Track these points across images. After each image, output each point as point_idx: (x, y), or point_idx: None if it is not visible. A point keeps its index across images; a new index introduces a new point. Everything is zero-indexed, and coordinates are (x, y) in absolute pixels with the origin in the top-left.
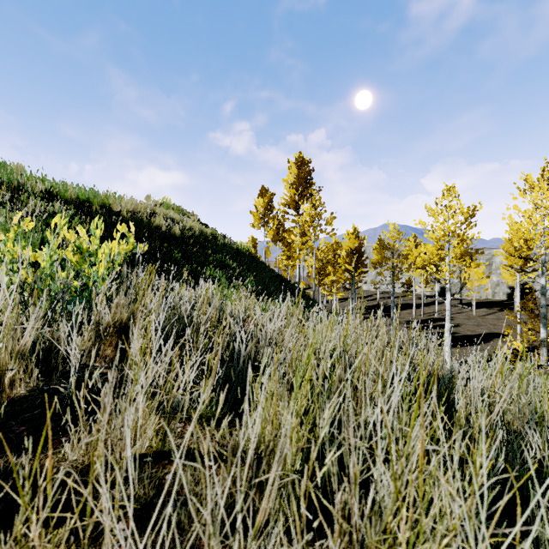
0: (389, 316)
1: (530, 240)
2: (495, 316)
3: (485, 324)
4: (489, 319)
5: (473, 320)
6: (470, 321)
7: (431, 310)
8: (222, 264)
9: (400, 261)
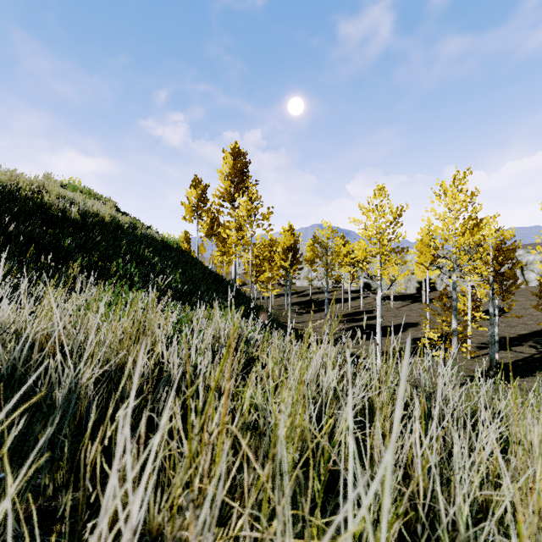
0: (320, 311)
1: (444, 240)
2: (408, 308)
3: (401, 315)
4: (404, 310)
5: (391, 312)
6: (389, 313)
7: (356, 303)
8: (140, 259)
9: (333, 258)
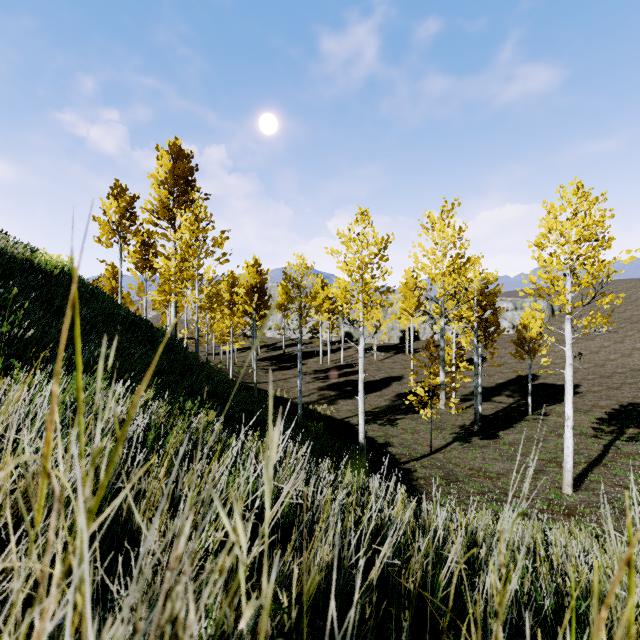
0: (295, 367)
1: (432, 280)
2: (392, 360)
3: (384, 368)
4: (387, 363)
5: (374, 365)
6: (372, 366)
7: (337, 356)
8: None
9: (308, 300)
